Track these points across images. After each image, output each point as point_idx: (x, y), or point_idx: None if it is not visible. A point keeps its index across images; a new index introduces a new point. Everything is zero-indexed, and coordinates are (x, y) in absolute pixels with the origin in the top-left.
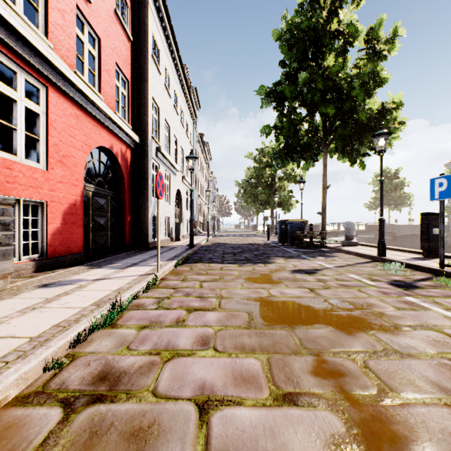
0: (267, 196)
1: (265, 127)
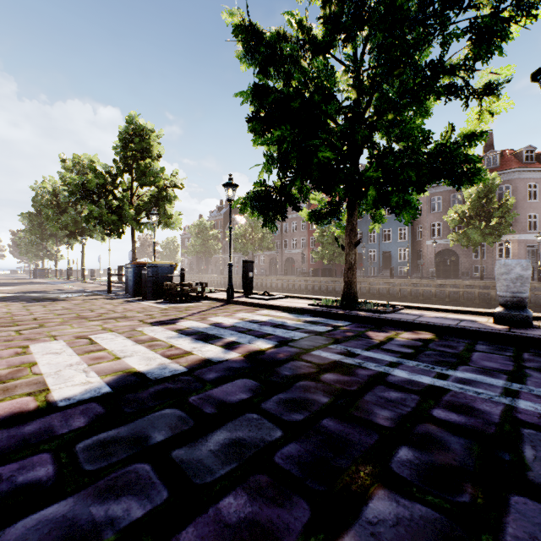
0: (38, 251)
1: (25, 230)
